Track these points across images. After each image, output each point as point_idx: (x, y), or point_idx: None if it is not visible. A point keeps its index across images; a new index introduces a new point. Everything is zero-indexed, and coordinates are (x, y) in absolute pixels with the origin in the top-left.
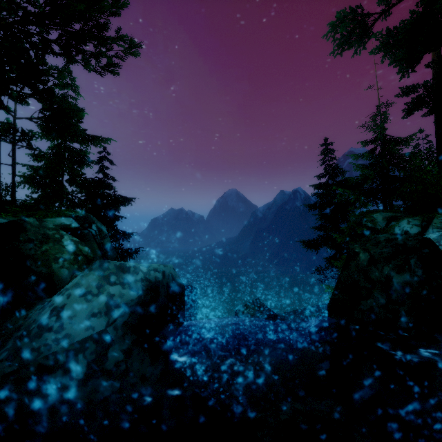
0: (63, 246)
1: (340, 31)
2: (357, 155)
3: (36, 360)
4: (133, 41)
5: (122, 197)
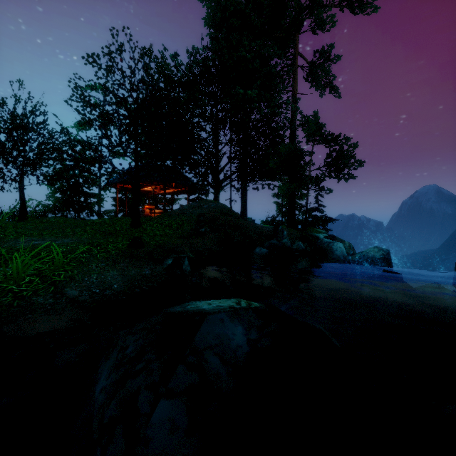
0: (345, 244)
1: None
2: None
3: (372, 259)
4: (361, 161)
5: (330, 218)
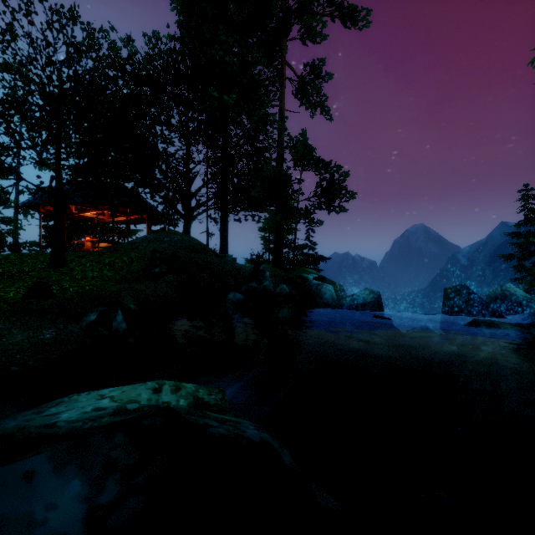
0: (336, 286)
1: None
2: None
3: (362, 303)
4: (353, 193)
5: (322, 256)
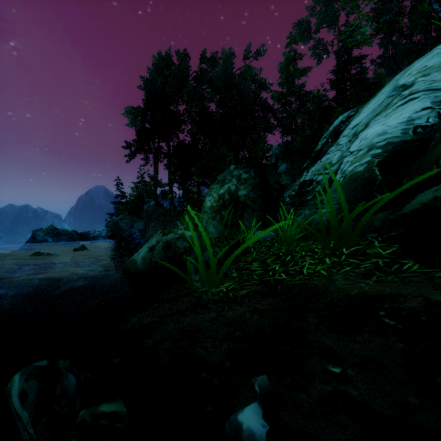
0: None
1: (128, 117)
2: (132, 188)
3: None
4: None
5: None
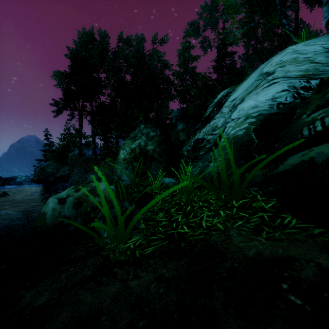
0: None
1: (56, 79)
2: (60, 138)
3: None
4: None
5: None
